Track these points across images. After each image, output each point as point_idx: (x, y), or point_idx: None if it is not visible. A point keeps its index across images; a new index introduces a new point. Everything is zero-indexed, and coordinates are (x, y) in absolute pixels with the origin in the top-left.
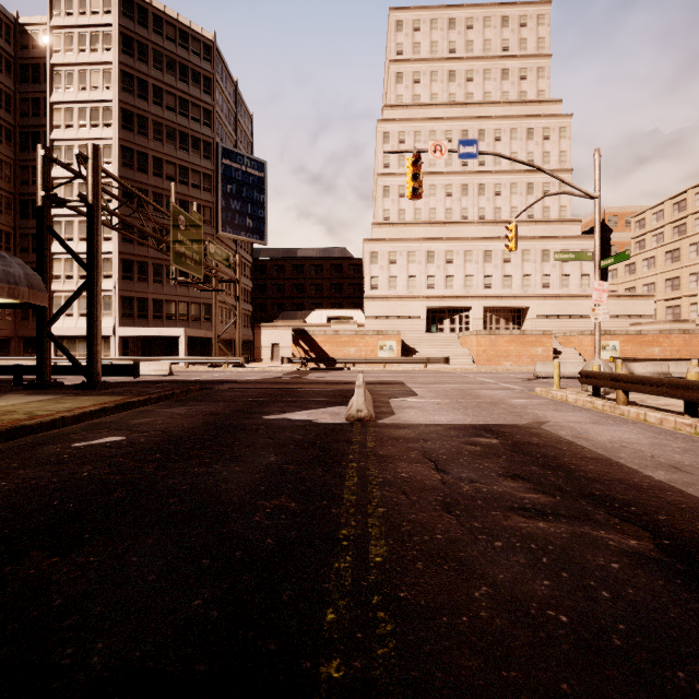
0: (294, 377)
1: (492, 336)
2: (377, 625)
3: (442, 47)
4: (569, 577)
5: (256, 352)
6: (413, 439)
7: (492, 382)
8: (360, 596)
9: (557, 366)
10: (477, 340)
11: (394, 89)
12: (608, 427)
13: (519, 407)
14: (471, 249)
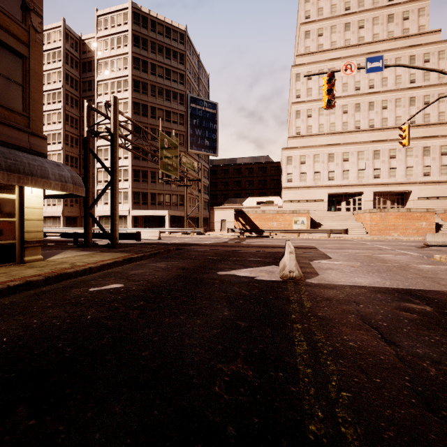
0: (236, 242)
1: (382, 213)
2: None
3: (340, 7)
4: None
5: (211, 225)
6: (344, 301)
7: (389, 249)
8: None
9: None
10: (370, 216)
11: (304, 42)
12: None
13: (429, 273)
14: (363, 150)
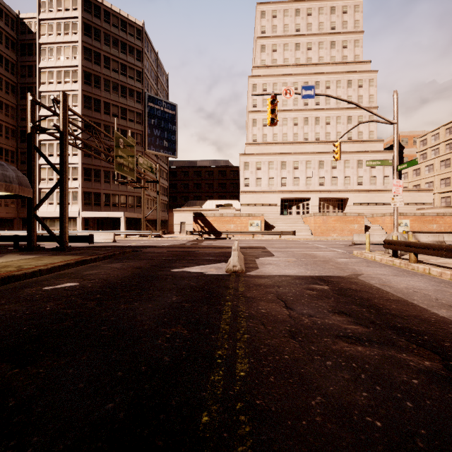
0: (193, 243)
1: (324, 217)
2: (239, 426)
3: (291, 28)
4: (381, 390)
5: (170, 227)
6: (270, 286)
7: (324, 247)
8: (228, 403)
9: (368, 236)
10: (314, 219)
11: (260, 55)
12: (404, 278)
13: (342, 264)
14: (310, 160)
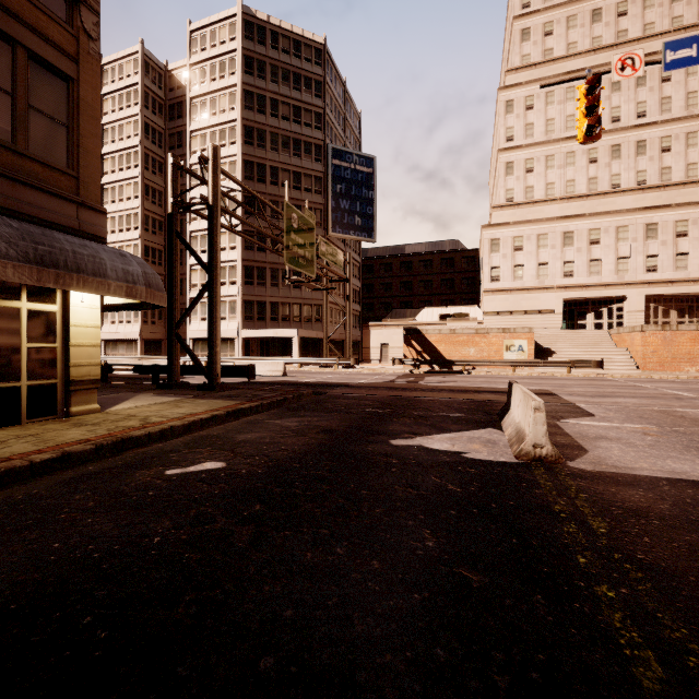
0: (409, 381)
1: (666, 333)
2: None
3: None
4: None
5: (364, 352)
6: (678, 520)
7: (695, 397)
8: None
9: None
10: (643, 338)
11: (519, 49)
12: None
13: None
14: (626, 224)
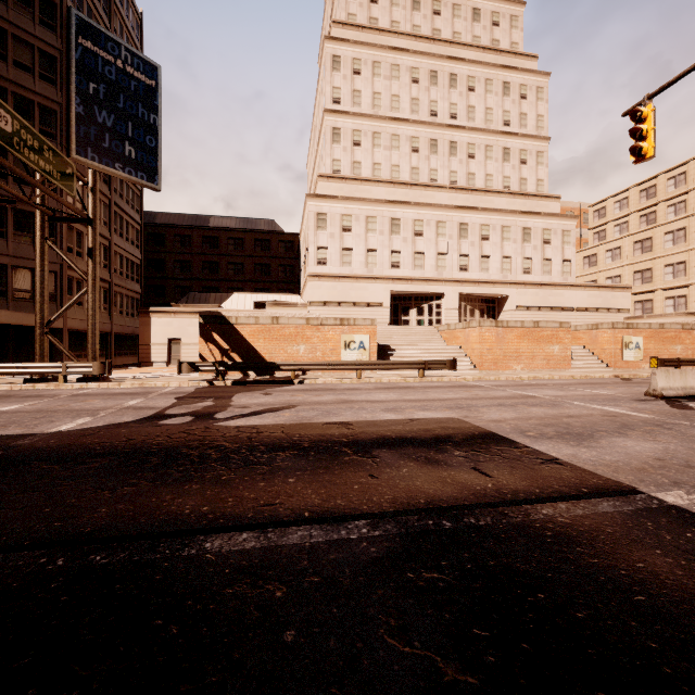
0: (198, 413)
1: (499, 329)
2: None
3: None
4: None
5: (141, 351)
6: None
7: (670, 422)
8: None
9: None
10: (481, 334)
11: (345, 4)
12: None
13: None
14: (444, 220)
